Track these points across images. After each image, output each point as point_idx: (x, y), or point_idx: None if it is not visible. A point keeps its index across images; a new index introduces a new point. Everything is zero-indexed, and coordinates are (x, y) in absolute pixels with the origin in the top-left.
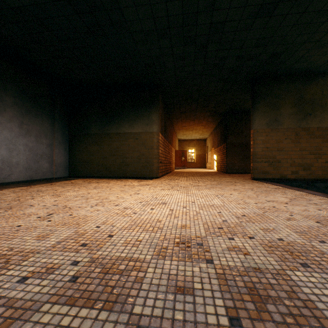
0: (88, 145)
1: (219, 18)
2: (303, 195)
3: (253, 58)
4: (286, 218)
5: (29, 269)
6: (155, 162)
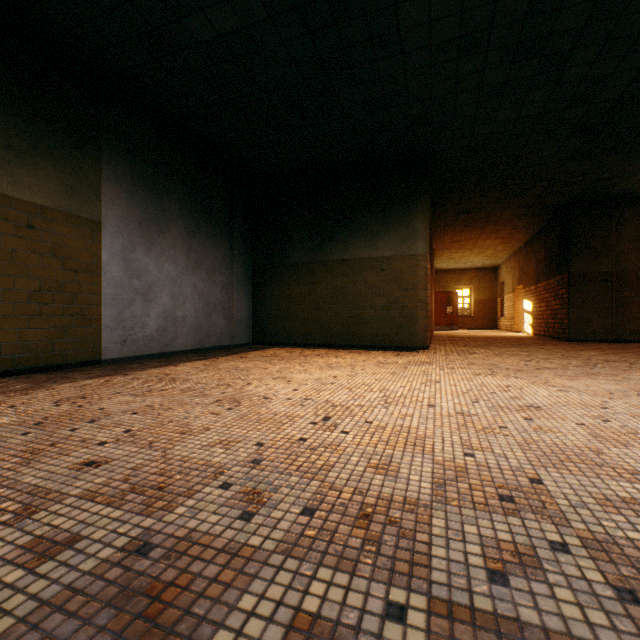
0: (288, 284)
1: None
2: None
3: None
4: None
5: (468, 548)
6: (420, 316)
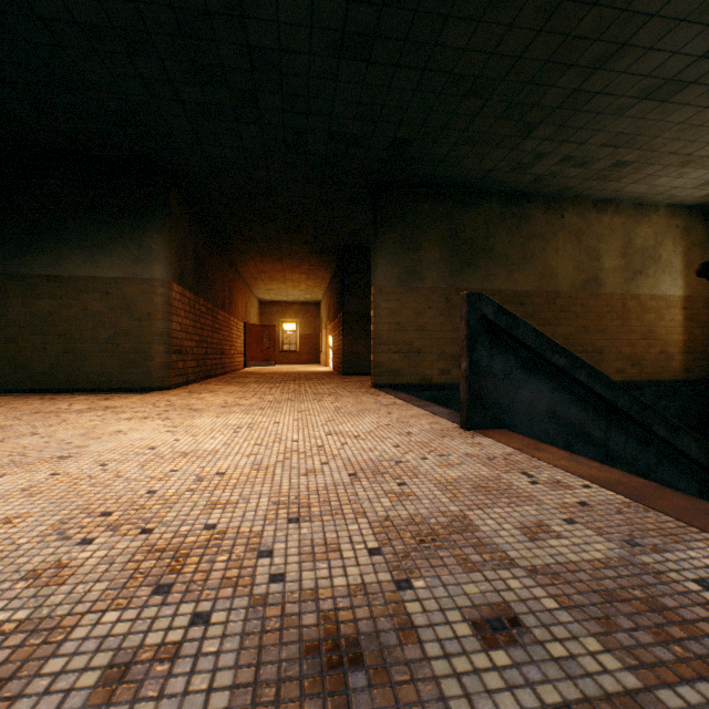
0: None
1: (263, 39)
2: (416, 415)
3: (362, 142)
4: (305, 471)
5: None
6: (157, 351)
